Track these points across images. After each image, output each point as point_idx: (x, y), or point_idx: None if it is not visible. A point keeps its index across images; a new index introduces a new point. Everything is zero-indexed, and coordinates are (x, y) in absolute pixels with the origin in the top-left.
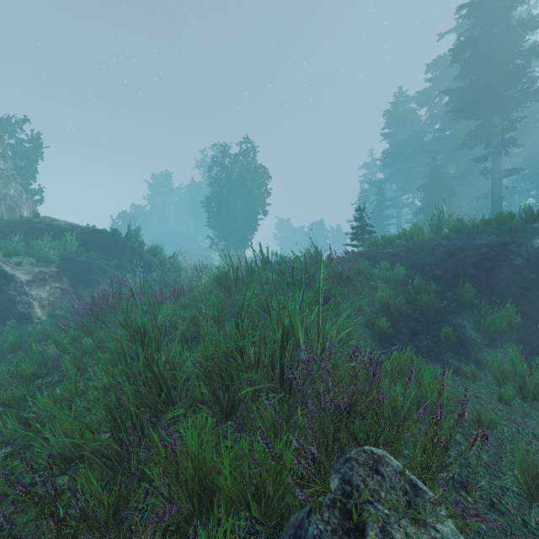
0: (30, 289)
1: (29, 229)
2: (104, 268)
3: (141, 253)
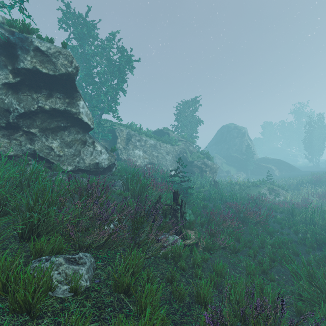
0: (275, 171)
1: (264, 159)
2: (283, 167)
3: (289, 164)
